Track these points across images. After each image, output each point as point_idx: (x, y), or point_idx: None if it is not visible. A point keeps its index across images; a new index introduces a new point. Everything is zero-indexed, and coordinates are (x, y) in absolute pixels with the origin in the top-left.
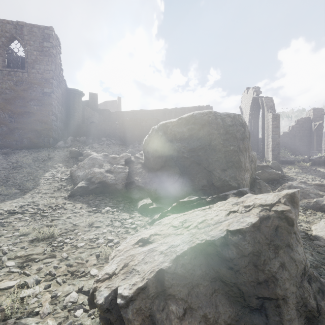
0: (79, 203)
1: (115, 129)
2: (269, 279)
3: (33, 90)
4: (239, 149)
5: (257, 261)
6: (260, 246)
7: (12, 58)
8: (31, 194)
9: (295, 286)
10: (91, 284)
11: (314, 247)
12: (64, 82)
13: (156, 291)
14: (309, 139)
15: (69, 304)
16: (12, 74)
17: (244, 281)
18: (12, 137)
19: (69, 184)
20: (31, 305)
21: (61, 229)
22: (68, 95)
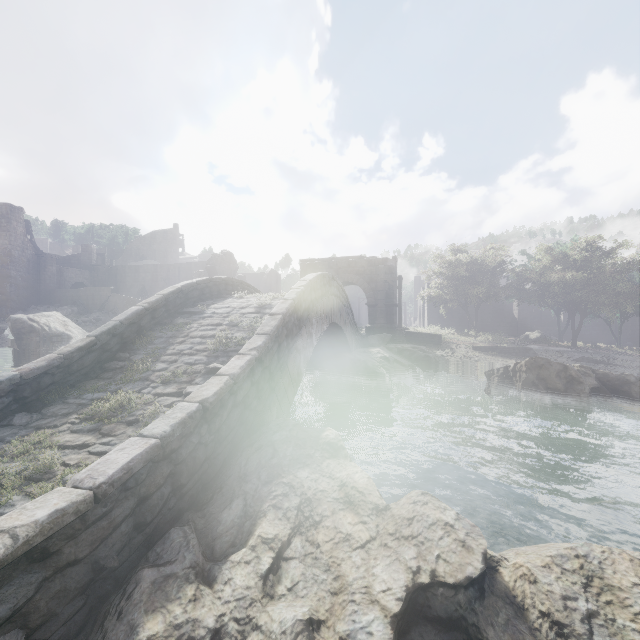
0: None
1: (80, 297)
2: None
3: None
4: (23, 332)
5: None
6: None
7: None
8: None
9: None
10: None
11: None
12: (32, 248)
13: None
14: None
15: None
16: None
17: None
18: None
19: None
20: None
21: None
22: (38, 259)
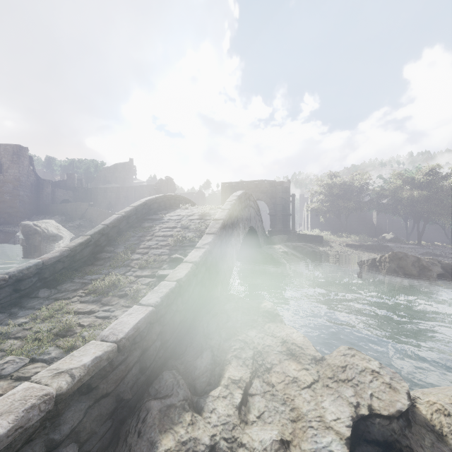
0: None
1: (67, 209)
2: None
3: (7, 187)
4: (30, 234)
5: None
6: None
7: None
8: None
9: None
10: None
11: None
12: (34, 175)
13: None
14: None
15: None
16: None
17: None
18: None
19: None
20: None
21: None
22: (38, 183)
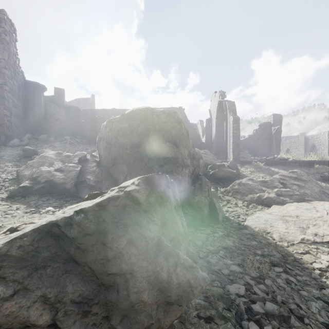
0: (18, 204)
1: (80, 128)
2: (116, 255)
3: None
4: (176, 145)
5: (105, 239)
6: (106, 224)
7: None
8: None
9: (146, 261)
10: None
11: (240, 235)
12: (21, 73)
13: None
14: (270, 142)
15: None
16: None
17: (93, 259)
18: None
19: (13, 185)
20: None
21: None
22: (26, 88)
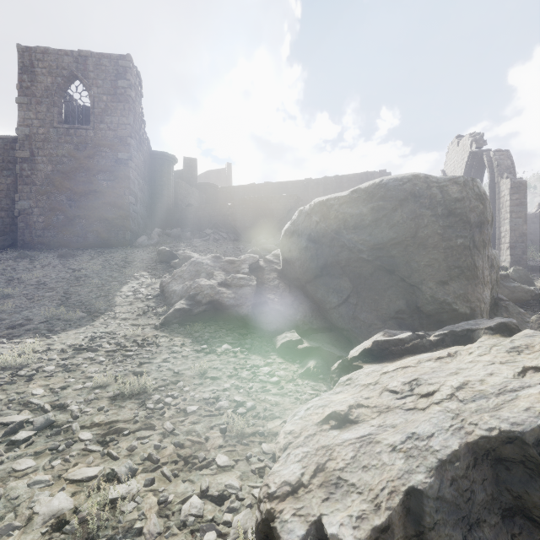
0: (179, 336)
1: (226, 215)
2: None
3: (102, 157)
4: (474, 244)
5: None
6: None
7: (71, 108)
8: (104, 320)
9: None
10: (220, 482)
11: None
12: (147, 142)
13: (403, 534)
14: None
15: (191, 519)
16: (72, 134)
17: None
18: (72, 231)
19: (160, 305)
20: (128, 515)
21: (156, 380)
22: (152, 162)
